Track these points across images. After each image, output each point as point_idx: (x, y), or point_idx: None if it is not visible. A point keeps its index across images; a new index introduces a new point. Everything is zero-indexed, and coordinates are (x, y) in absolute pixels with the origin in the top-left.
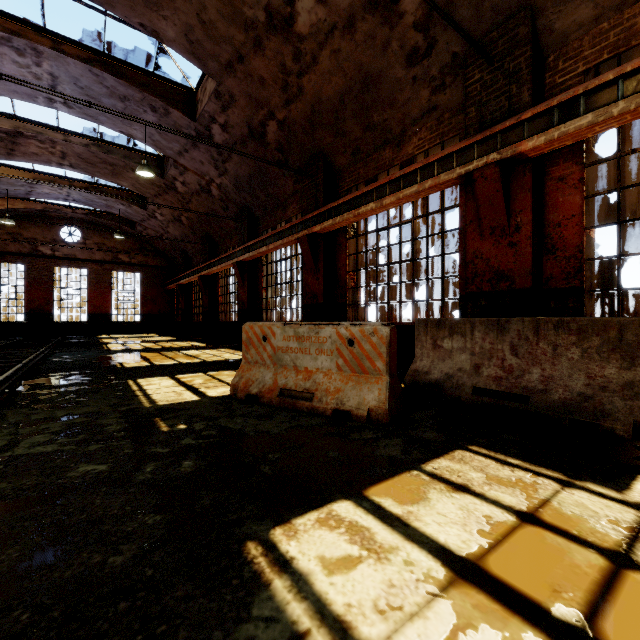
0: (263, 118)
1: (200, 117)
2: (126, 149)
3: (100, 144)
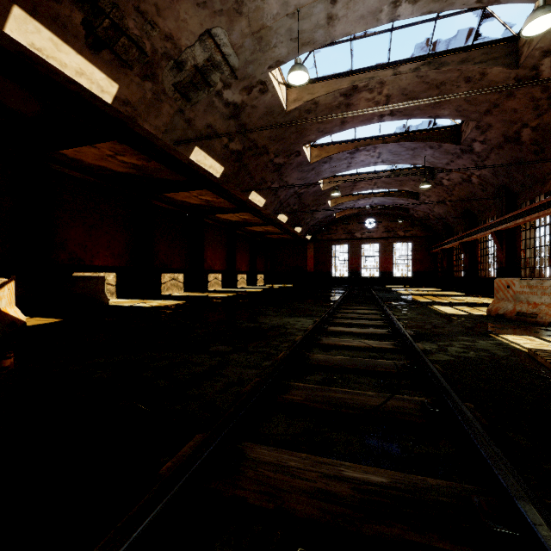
0: (517, 129)
1: (463, 142)
2: (409, 169)
3: (395, 172)
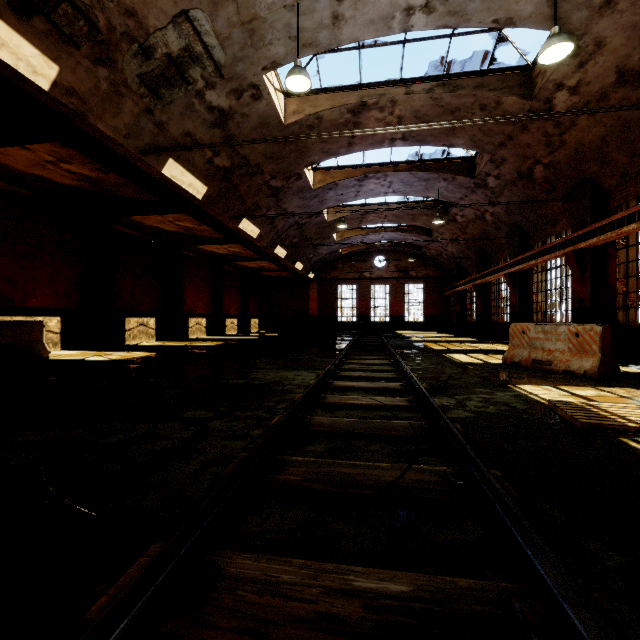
0: (530, 165)
1: (478, 175)
2: (422, 202)
3: (406, 205)
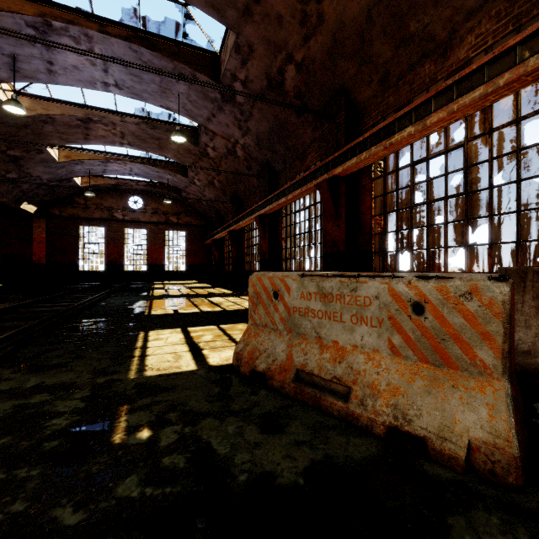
0: (281, 64)
1: (223, 77)
2: (168, 124)
3: (148, 122)
